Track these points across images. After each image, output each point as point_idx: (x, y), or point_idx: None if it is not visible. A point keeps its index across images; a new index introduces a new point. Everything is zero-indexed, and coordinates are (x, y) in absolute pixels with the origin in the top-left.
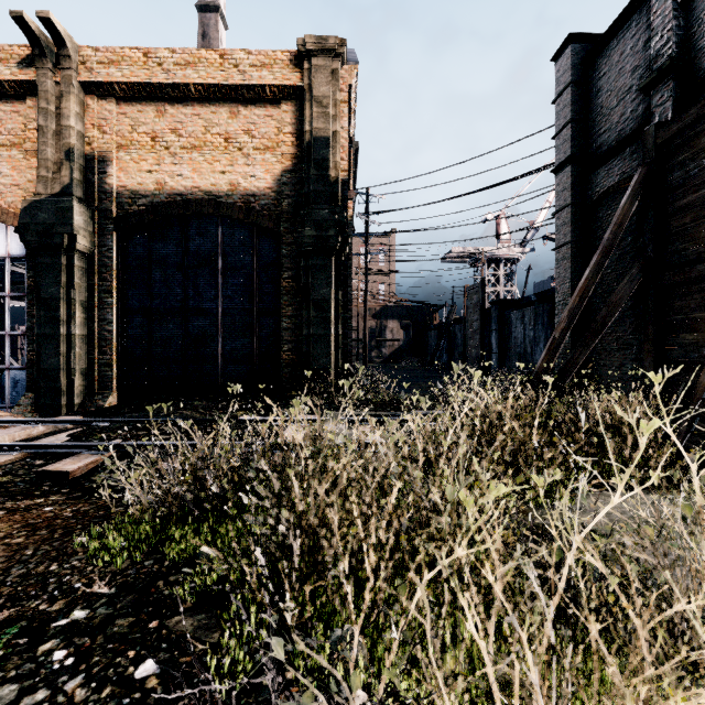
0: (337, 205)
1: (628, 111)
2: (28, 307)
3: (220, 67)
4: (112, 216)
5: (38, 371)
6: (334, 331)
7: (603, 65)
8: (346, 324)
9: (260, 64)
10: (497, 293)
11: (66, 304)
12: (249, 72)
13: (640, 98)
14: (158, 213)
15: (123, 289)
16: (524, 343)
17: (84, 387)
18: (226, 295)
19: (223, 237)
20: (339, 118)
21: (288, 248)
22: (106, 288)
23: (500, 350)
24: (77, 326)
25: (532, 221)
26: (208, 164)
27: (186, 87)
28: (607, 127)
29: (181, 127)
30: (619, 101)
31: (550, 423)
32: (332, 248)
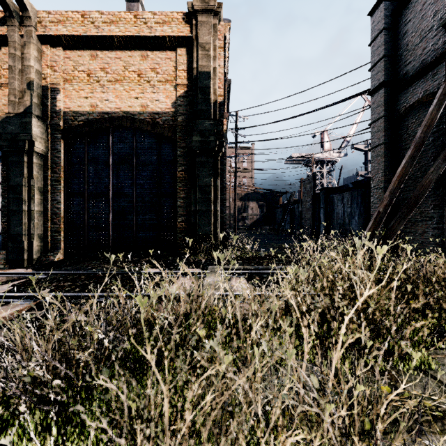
0: (216, 119)
1: (430, 45)
2: (2, 192)
3: (134, 24)
4: (60, 128)
5: (8, 236)
6: (213, 207)
7: (408, 14)
8: (222, 203)
9: (162, 21)
10: (322, 184)
11: (28, 189)
12: (154, 27)
13: (440, 34)
14: (91, 126)
15: (68, 179)
16: (344, 216)
17: (40, 246)
18: (139, 183)
19: (136, 143)
20: (217, 58)
21: (181, 150)
22: (56, 178)
23: (326, 221)
24: (35, 205)
25: (345, 136)
26: (126, 92)
27: (111, 38)
28: (412, 58)
29: (107, 66)
30: (422, 39)
31: (409, 288)
32: (212, 149)
